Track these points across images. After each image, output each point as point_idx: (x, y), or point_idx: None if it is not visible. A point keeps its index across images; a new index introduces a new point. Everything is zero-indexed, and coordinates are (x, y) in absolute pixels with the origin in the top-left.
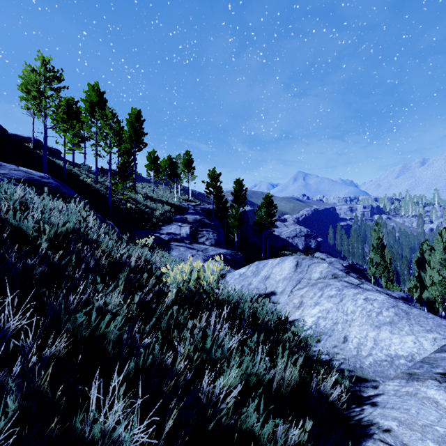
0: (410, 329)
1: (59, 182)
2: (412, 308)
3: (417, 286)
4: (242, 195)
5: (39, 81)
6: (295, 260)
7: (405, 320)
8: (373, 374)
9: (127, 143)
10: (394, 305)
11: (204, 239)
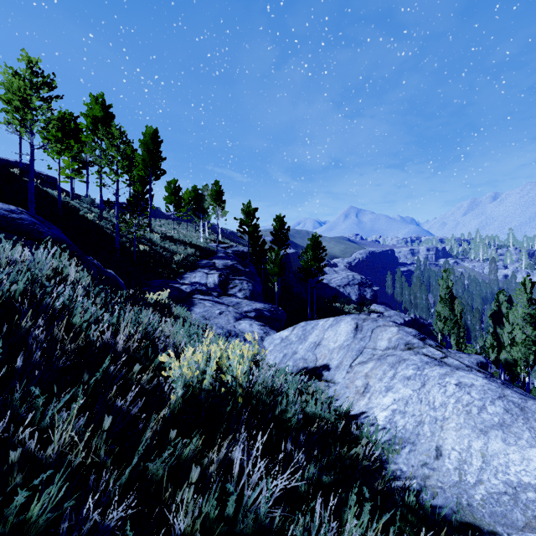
0: (531, 437)
1: (38, 218)
2: (526, 399)
3: (494, 345)
4: (284, 235)
5: (23, 87)
6: (354, 322)
7: (521, 420)
8: (491, 519)
9: (141, 169)
10: (500, 395)
11: (236, 290)
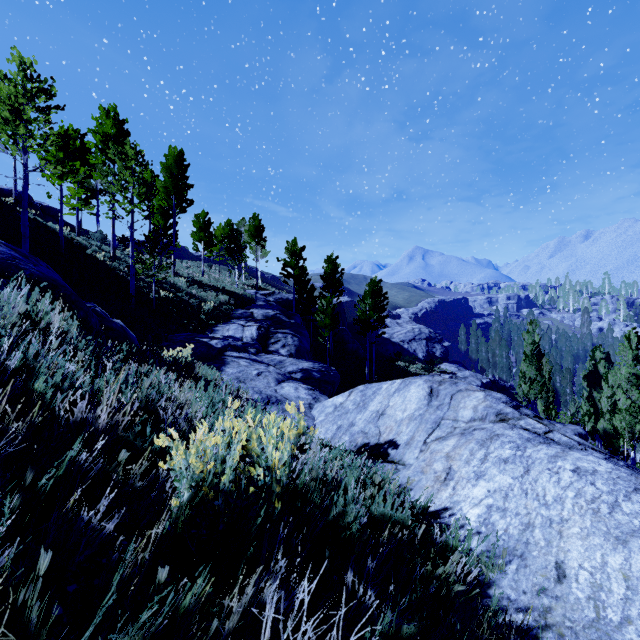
0: None
1: (21, 252)
2: None
3: (591, 412)
4: (337, 279)
5: (14, 94)
6: (428, 386)
7: None
8: None
9: (163, 199)
10: (635, 486)
11: (279, 345)
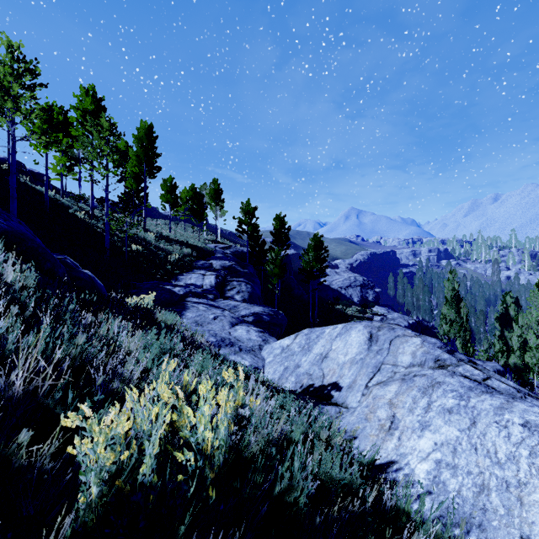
0: None
1: None
2: None
3: (504, 349)
4: (284, 235)
5: (2, 73)
6: (367, 331)
7: None
8: None
9: (135, 166)
10: None
11: (234, 292)
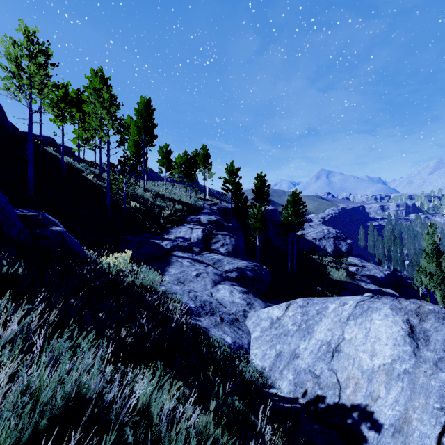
0: None
1: None
2: None
3: None
4: (265, 192)
5: (20, 55)
6: (402, 319)
7: None
8: None
9: (136, 135)
10: None
11: (219, 245)
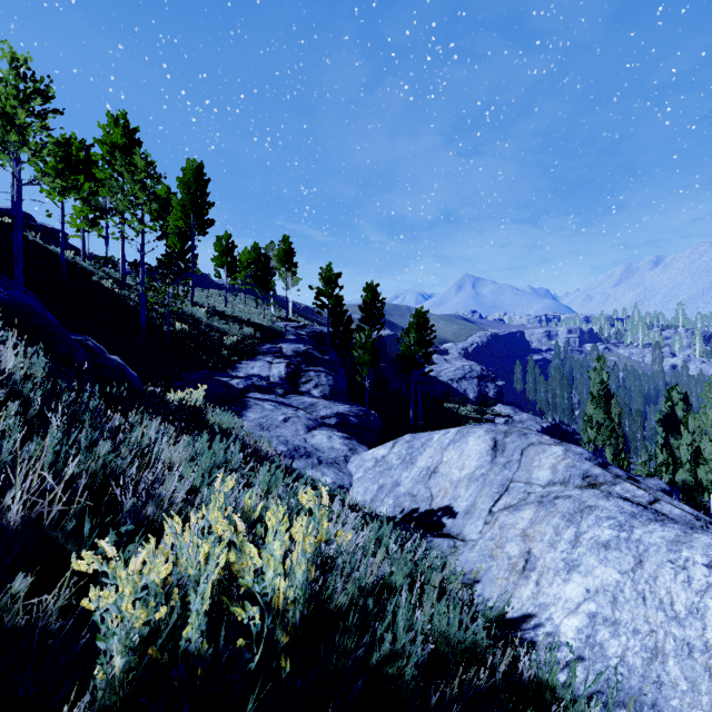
0: None
1: None
2: None
3: (669, 462)
4: (377, 310)
5: (4, 96)
6: (490, 438)
7: None
8: None
9: (180, 219)
10: None
11: (311, 385)
